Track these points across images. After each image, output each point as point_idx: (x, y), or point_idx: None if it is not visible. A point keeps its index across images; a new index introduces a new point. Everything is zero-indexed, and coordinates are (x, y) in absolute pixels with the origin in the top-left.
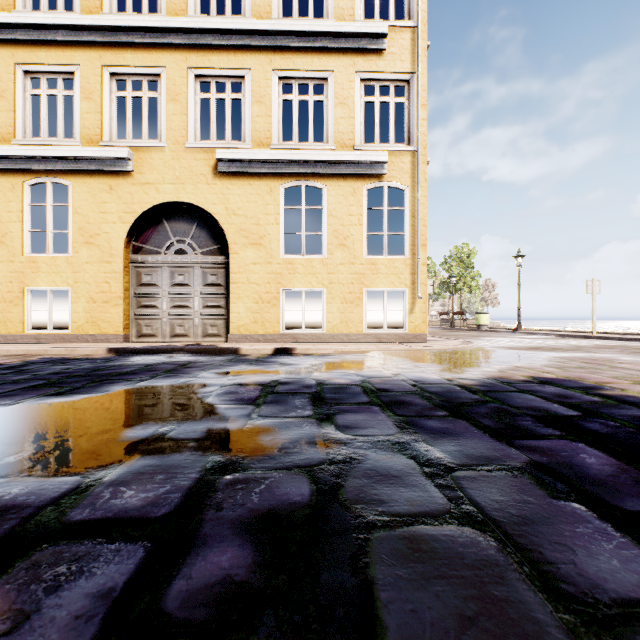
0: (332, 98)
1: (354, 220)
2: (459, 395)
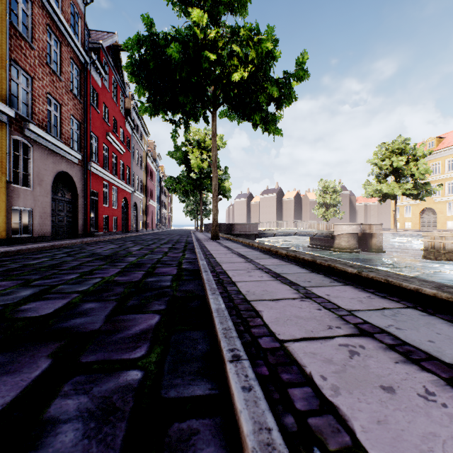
0: None
1: None
2: None
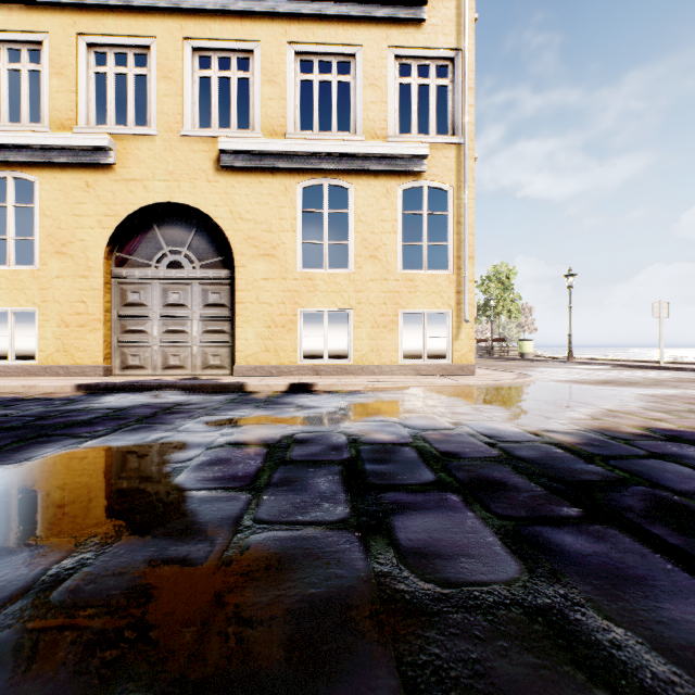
0: (360, 78)
1: (387, 227)
2: (570, 465)
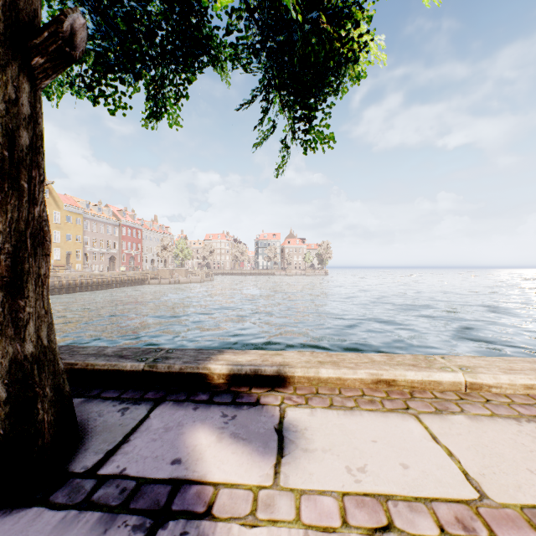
0: None
1: None
2: None
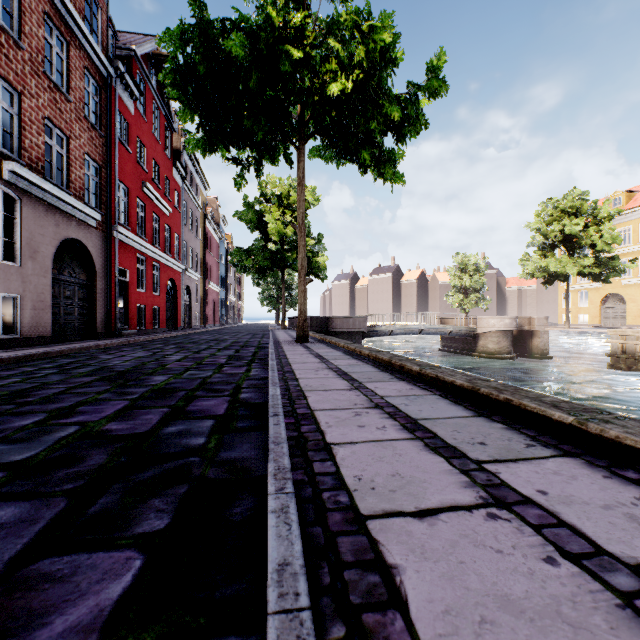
0: None
1: None
2: None
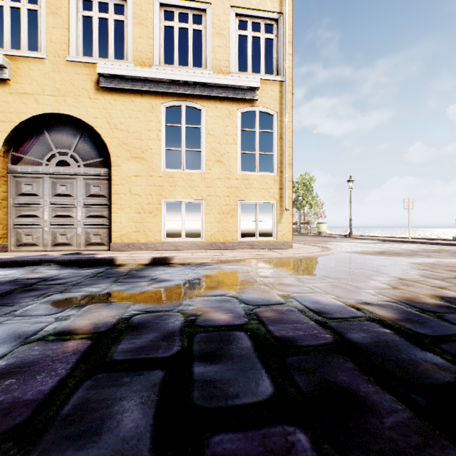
0: (210, 28)
1: (230, 139)
2: (409, 354)
